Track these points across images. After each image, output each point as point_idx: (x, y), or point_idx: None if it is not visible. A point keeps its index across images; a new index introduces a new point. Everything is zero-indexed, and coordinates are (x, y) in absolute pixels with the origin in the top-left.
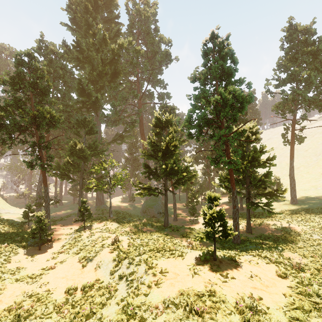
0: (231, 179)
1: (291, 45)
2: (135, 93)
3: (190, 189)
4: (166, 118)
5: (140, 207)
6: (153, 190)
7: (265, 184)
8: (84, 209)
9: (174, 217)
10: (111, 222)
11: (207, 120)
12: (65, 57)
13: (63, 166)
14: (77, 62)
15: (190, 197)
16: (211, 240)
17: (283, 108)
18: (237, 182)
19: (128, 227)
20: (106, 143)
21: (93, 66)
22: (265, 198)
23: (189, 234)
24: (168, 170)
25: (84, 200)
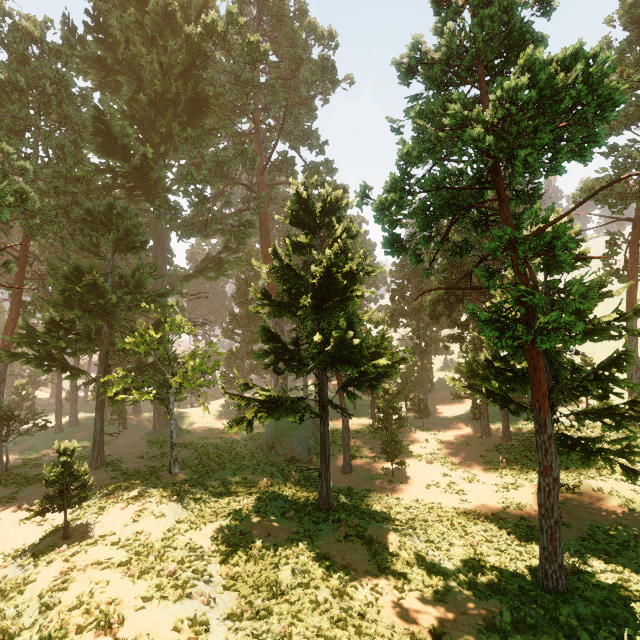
0: (536, 380)
1: (633, 32)
2: (247, 156)
3: (384, 389)
4: (324, 201)
5: (262, 428)
6: (285, 408)
7: (607, 387)
8: (70, 472)
9: (345, 463)
10: (162, 502)
11: (450, 194)
12: (68, 56)
13: (43, 334)
14: (99, 71)
15: (383, 409)
16: (475, 588)
17: (603, 195)
18: (524, 381)
19: (209, 522)
20: (181, 278)
21: (141, 83)
22: (603, 425)
23: (398, 556)
24: (332, 349)
25: (65, 445)
